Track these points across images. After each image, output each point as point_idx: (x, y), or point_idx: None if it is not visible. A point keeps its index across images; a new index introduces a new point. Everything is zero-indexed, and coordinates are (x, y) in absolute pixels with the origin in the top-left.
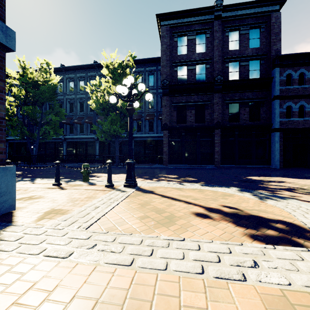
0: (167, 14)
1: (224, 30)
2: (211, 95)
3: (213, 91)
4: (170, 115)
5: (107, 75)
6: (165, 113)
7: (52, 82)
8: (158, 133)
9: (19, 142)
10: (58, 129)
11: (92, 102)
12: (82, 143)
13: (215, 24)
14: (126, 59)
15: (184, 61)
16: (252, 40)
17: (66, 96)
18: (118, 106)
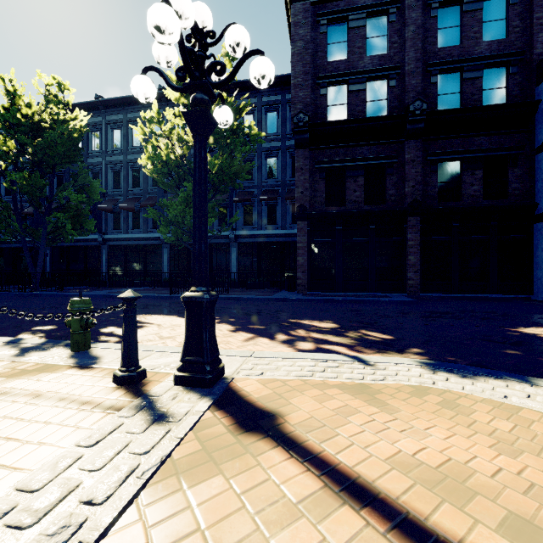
0: None
1: (429, 5)
2: (400, 144)
3: (405, 136)
4: (311, 188)
5: (178, 100)
6: (301, 183)
7: (68, 123)
8: (286, 229)
9: (19, 247)
10: (86, 220)
11: (145, 158)
12: (137, 249)
13: None
14: None
15: (341, 73)
16: (490, 24)
17: (106, 158)
18: None
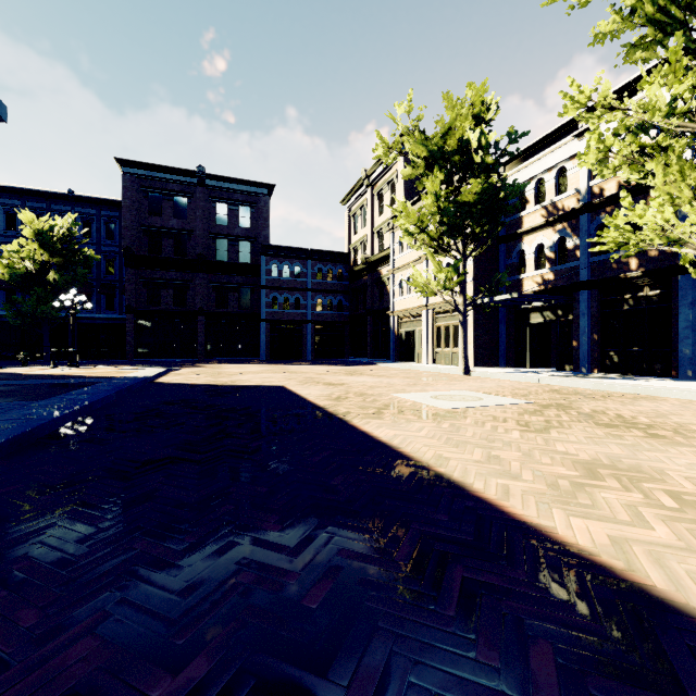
0: (132, 161)
1: (211, 200)
2: (195, 274)
3: (197, 270)
4: (137, 293)
5: (32, 237)
6: (129, 290)
7: None
8: (123, 314)
9: None
10: None
11: (4, 272)
12: None
13: (198, 190)
14: (64, 223)
15: (157, 226)
16: (243, 218)
17: None
18: (50, 279)
